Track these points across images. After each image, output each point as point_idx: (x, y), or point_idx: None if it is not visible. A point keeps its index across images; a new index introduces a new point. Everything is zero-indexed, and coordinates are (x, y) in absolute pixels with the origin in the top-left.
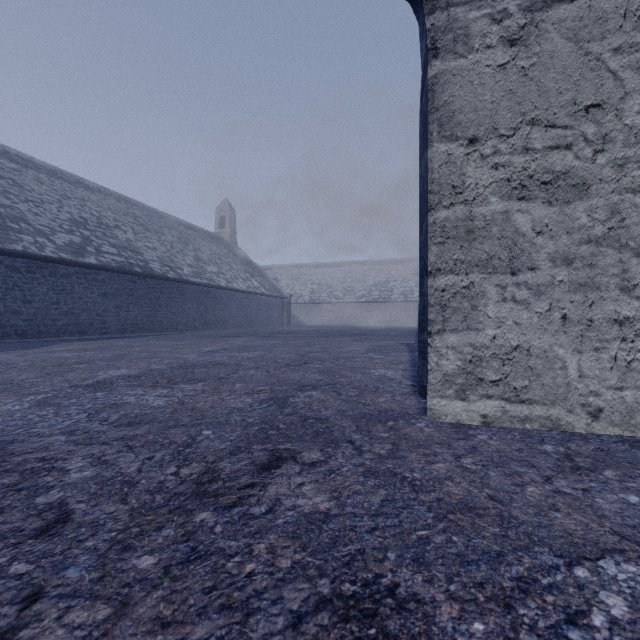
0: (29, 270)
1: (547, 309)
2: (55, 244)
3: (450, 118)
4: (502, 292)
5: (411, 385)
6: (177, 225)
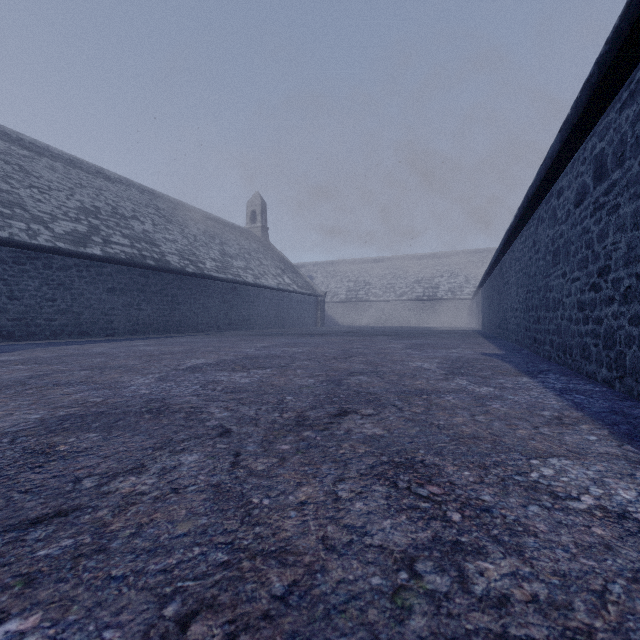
0: (17, 261)
1: None
2: (53, 232)
3: None
4: None
5: None
6: (204, 219)
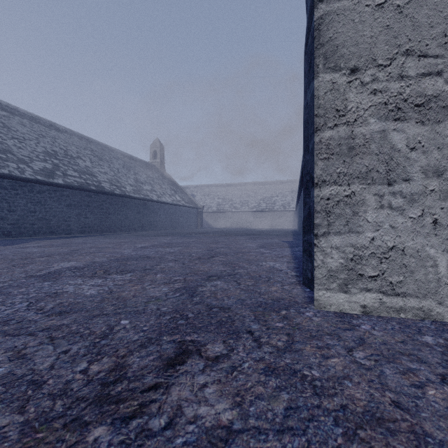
0: (13, 188)
1: (420, 215)
2: (33, 169)
3: (334, 51)
4: (380, 200)
5: (295, 275)
6: (122, 156)
